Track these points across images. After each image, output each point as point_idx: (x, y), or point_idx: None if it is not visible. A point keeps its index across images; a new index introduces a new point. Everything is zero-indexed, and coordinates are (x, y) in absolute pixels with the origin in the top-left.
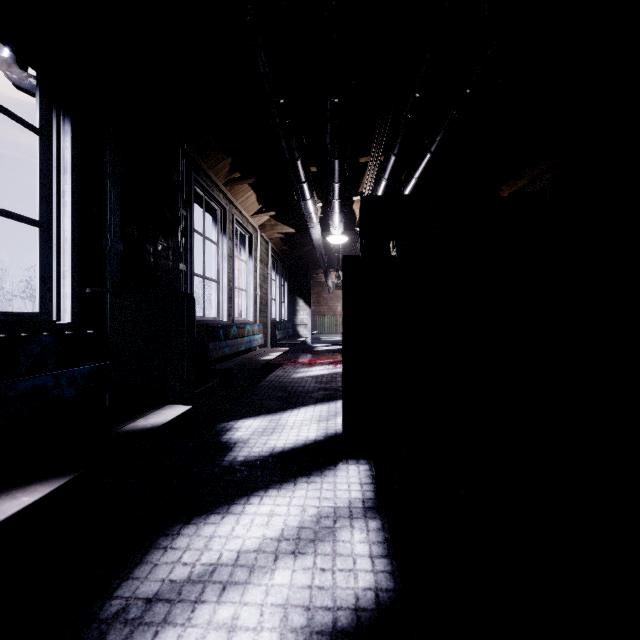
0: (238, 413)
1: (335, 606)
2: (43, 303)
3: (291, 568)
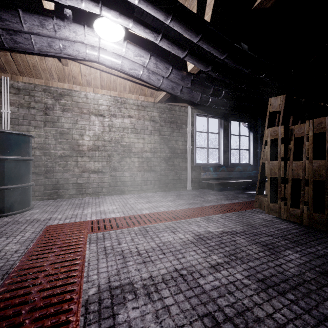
0: None
1: None
2: (248, 161)
3: None
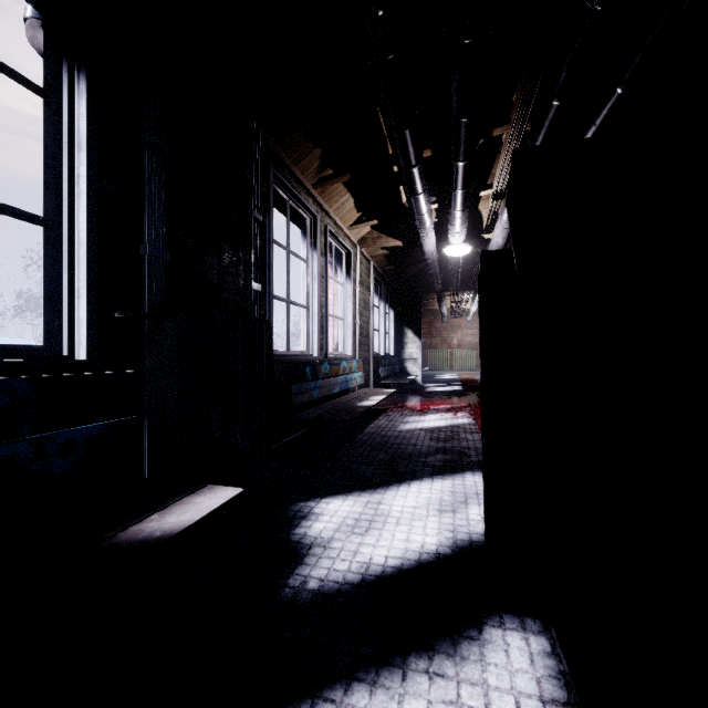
0: (323, 485)
1: None
2: (49, 332)
3: None
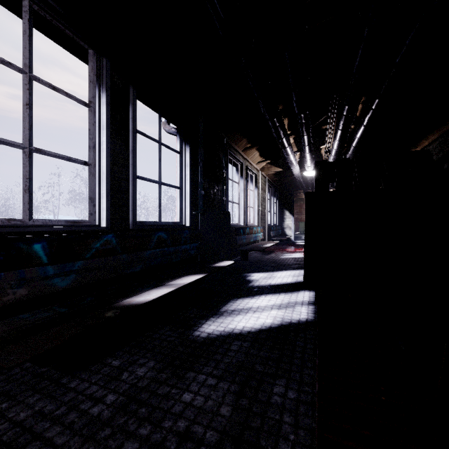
0: (252, 270)
1: (291, 319)
2: (181, 218)
3: (277, 311)
